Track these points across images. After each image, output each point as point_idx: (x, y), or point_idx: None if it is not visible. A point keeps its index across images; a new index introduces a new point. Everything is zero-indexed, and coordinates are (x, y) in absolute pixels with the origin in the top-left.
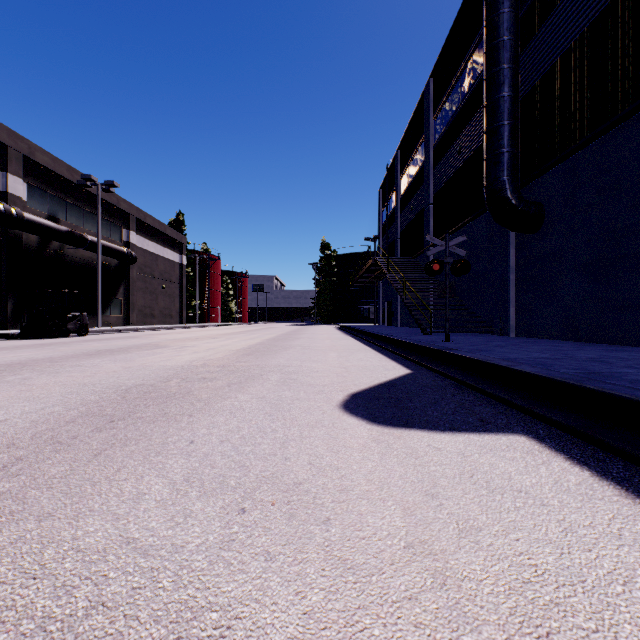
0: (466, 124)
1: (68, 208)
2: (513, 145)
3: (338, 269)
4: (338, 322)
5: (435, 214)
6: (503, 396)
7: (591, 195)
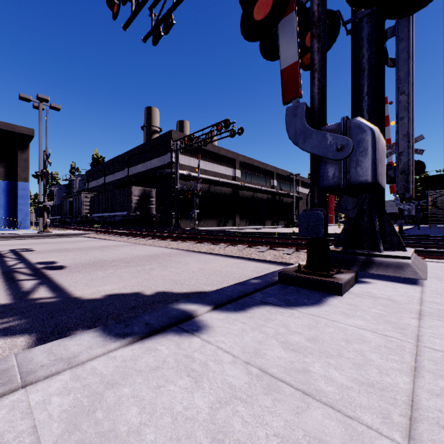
0: None
1: (283, 184)
2: None
3: (423, 187)
4: (423, 224)
5: None
6: None
7: None
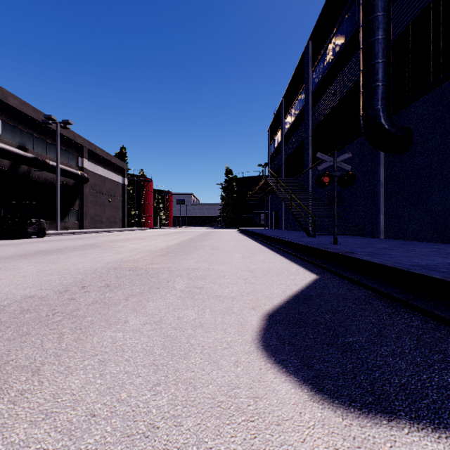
0: (339, 72)
1: (35, 140)
2: (386, 79)
3: (238, 188)
4: (238, 226)
5: (313, 144)
6: None
7: None
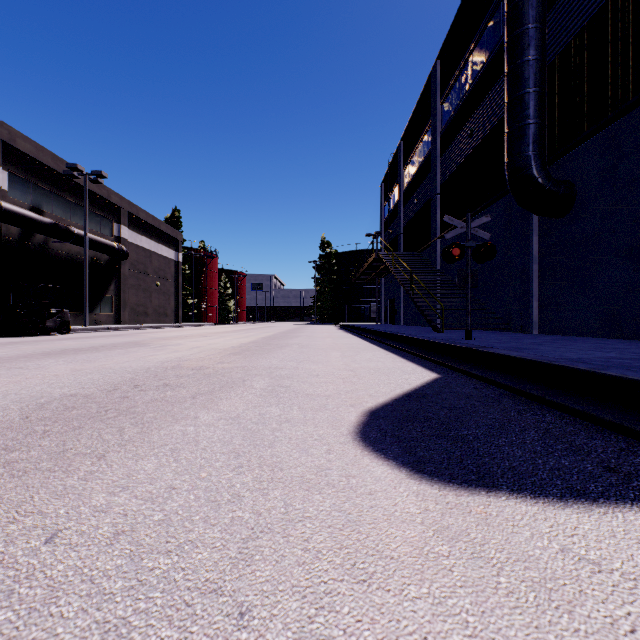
0: (479, 104)
1: (53, 199)
2: (540, 116)
3: (338, 267)
4: (338, 321)
5: (443, 204)
6: (609, 418)
7: (638, 167)
